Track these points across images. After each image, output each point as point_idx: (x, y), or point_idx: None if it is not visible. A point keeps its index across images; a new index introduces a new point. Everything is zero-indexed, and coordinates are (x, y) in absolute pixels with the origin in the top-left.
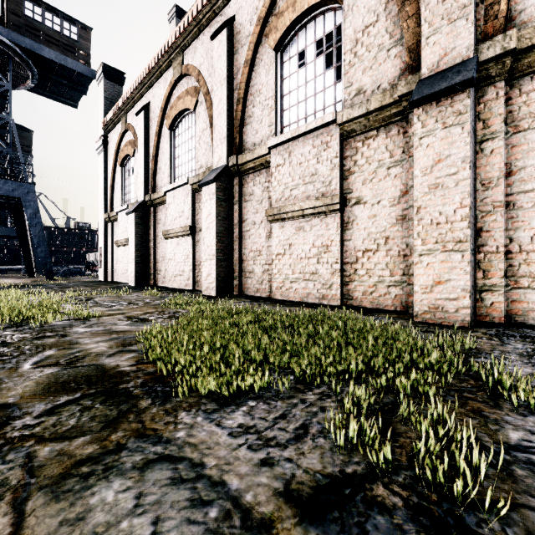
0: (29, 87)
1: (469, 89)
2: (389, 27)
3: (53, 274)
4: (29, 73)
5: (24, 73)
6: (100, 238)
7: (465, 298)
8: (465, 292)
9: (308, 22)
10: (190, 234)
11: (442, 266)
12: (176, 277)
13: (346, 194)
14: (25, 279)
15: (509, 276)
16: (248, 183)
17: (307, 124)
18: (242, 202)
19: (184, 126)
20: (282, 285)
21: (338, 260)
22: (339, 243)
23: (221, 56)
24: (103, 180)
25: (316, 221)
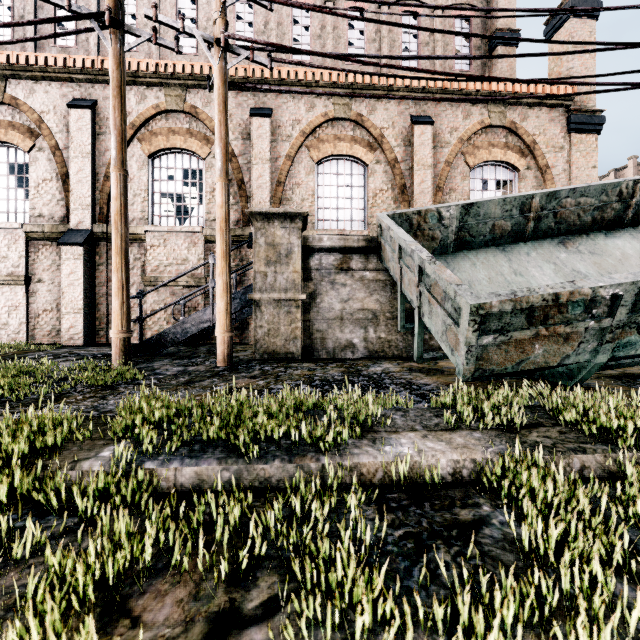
0: None
1: (83, 246)
2: (59, 188)
3: None
4: None
5: None
6: None
7: (82, 333)
8: (82, 331)
9: (2, 146)
10: None
11: (73, 319)
12: None
13: (32, 274)
14: None
15: (110, 324)
16: None
17: None
18: None
19: None
20: None
21: (24, 315)
22: (26, 305)
23: None
24: None
25: (7, 289)
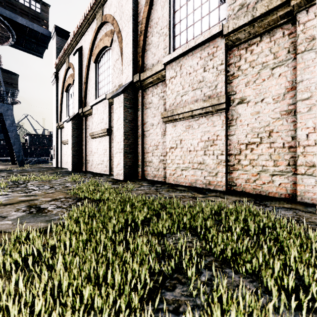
0: (11, 44)
1: None
2: None
3: (28, 162)
4: (10, 33)
5: (7, 34)
6: (54, 139)
7: None
8: None
9: None
10: (107, 134)
11: None
12: (99, 165)
13: (230, 95)
14: (7, 166)
15: None
16: (148, 94)
17: (195, 39)
18: (143, 109)
19: (104, 60)
20: (174, 172)
21: (223, 152)
22: (224, 137)
23: (128, 0)
24: (55, 101)
25: (203, 120)
